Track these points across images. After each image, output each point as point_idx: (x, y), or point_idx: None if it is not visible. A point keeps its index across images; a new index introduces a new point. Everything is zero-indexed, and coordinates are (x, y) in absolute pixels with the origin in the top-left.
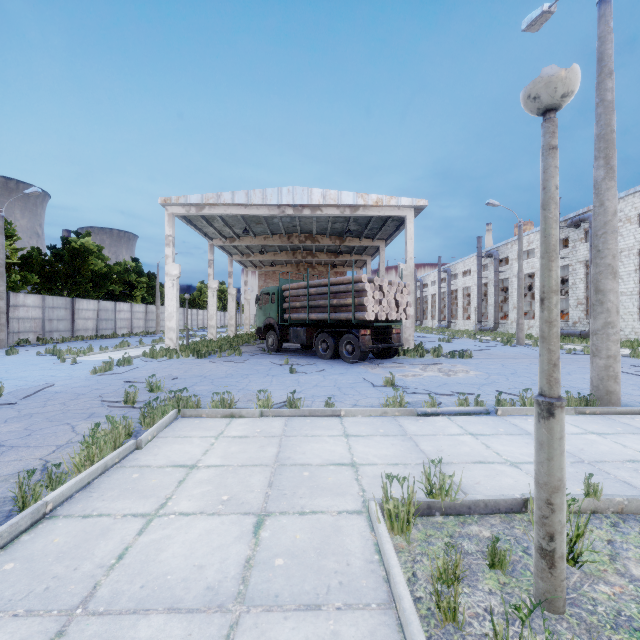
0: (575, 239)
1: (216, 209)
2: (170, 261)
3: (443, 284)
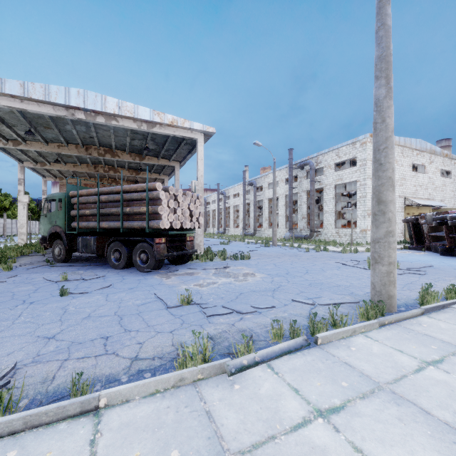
0: (301, 176)
1: None
2: None
3: (220, 203)
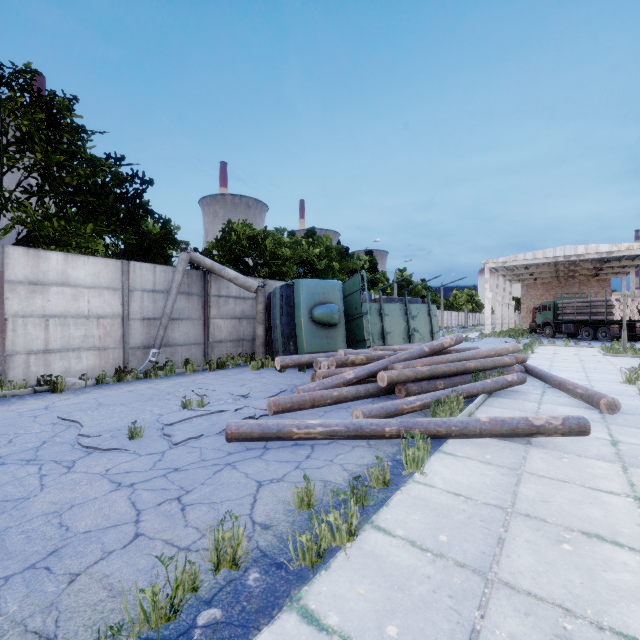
0: None
1: (513, 263)
2: (487, 291)
3: None
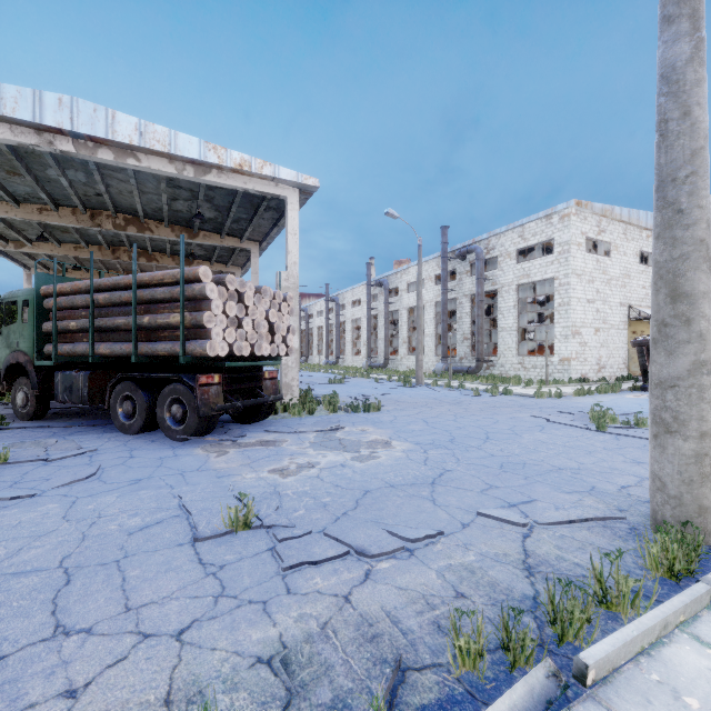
0: (462, 272)
1: None
2: None
3: (331, 315)
